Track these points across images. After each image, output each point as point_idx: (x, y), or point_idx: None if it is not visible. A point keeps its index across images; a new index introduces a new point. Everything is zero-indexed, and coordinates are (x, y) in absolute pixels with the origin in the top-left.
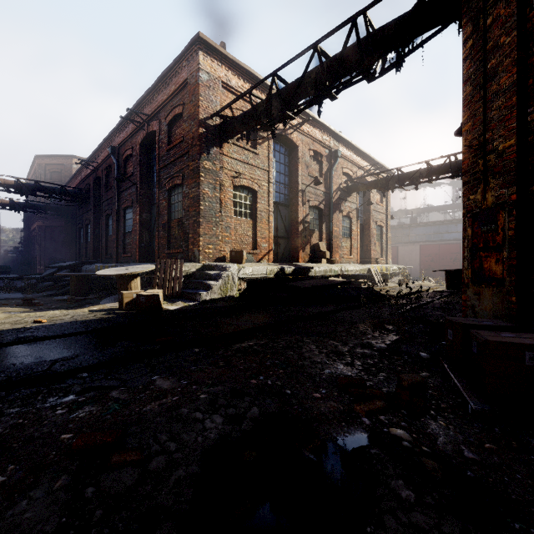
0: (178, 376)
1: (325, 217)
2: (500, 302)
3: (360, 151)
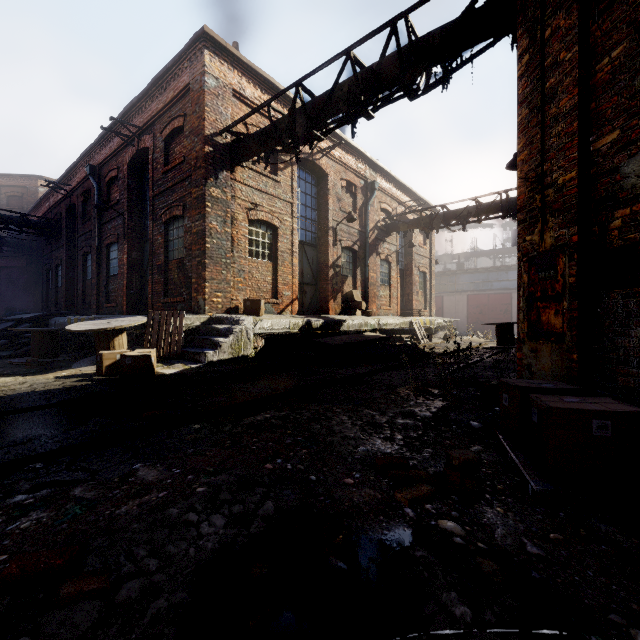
0: (168, 463)
1: (360, 260)
2: (559, 360)
3: (401, 184)
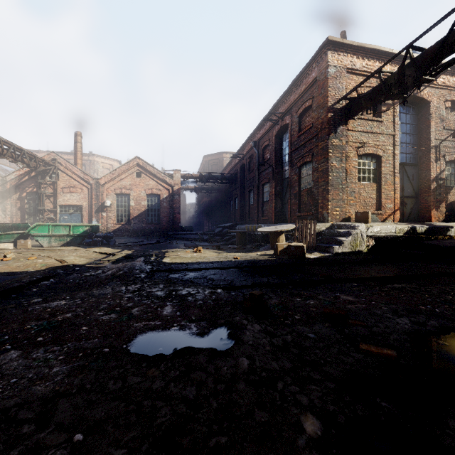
0: (354, 296)
1: None
2: None
3: None
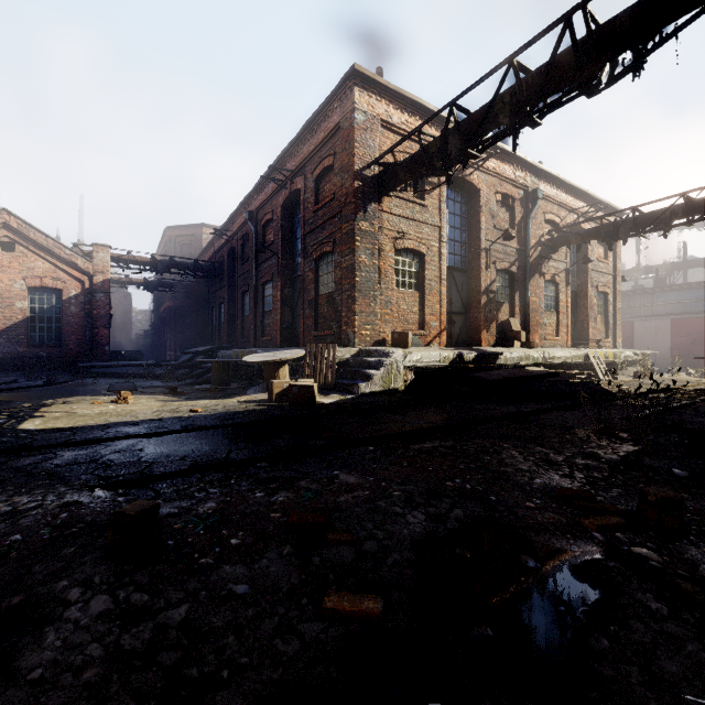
0: (361, 473)
1: (519, 283)
2: None
3: (572, 187)
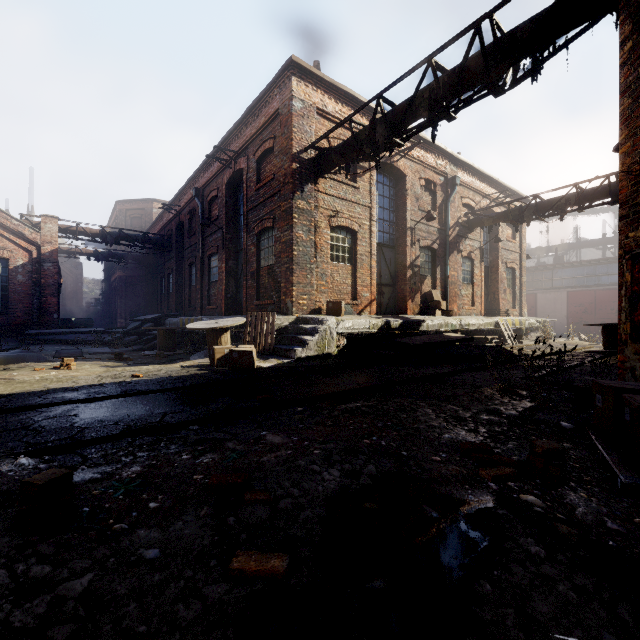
0: (287, 433)
1: (440, 259)
2: None
3: (485, 175)
